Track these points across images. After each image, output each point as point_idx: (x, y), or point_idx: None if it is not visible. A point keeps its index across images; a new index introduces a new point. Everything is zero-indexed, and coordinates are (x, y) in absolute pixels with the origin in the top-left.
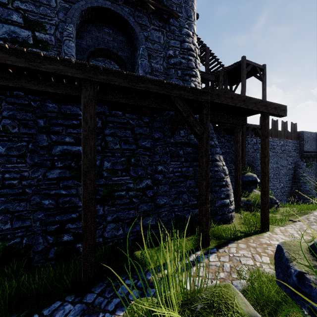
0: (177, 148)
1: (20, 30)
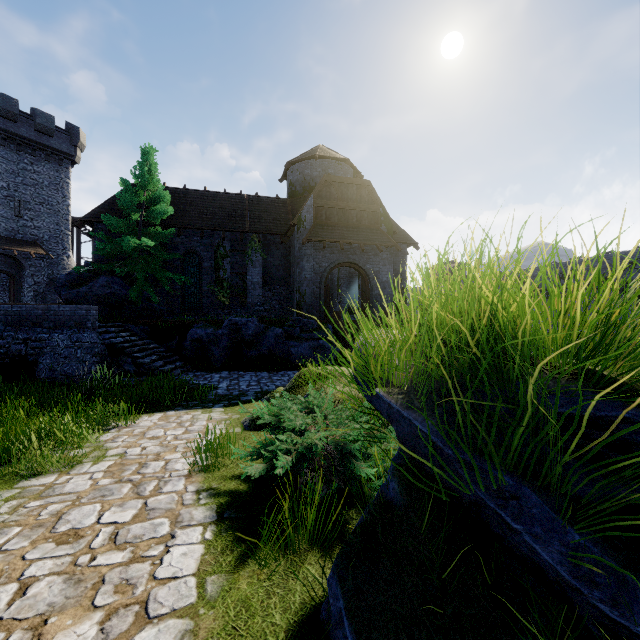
0: None
1: None
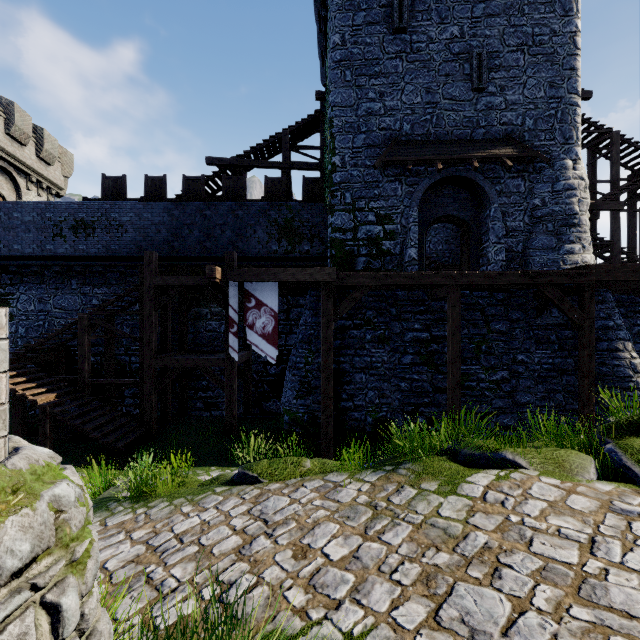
0: (546, 332)
1: (373, 228)
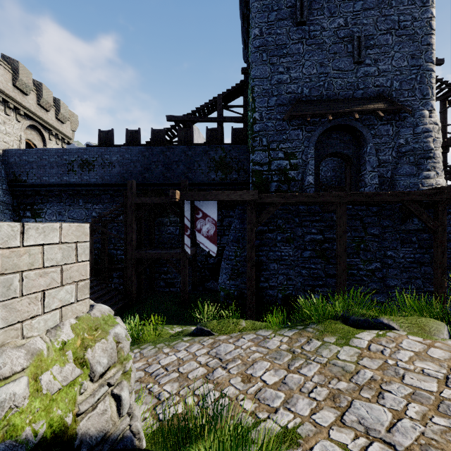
0: (408, 235)
1: (282, 162)
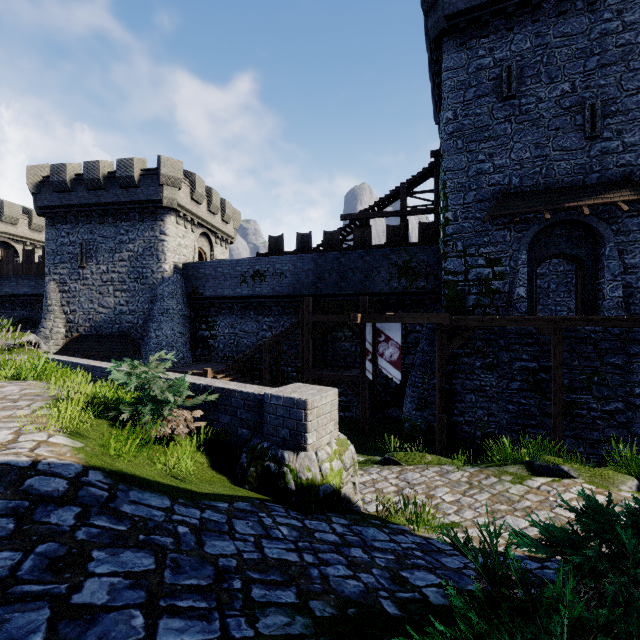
0: None
1: (483, 270)
